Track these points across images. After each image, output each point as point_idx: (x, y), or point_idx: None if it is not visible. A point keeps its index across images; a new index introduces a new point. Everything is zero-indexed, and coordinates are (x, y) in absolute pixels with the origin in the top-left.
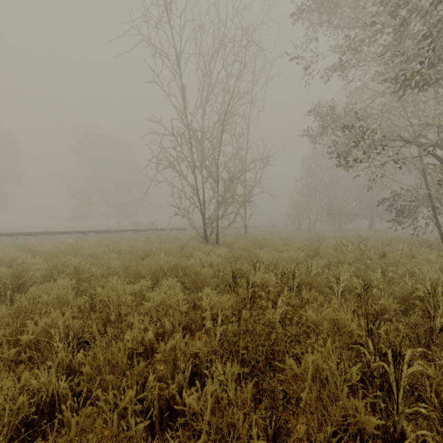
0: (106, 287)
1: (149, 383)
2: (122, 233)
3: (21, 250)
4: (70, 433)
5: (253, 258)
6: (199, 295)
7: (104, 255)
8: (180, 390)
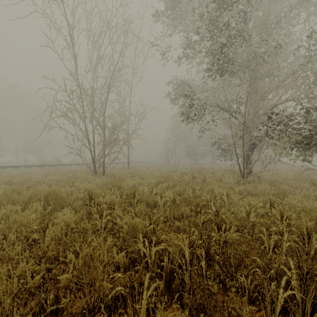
0: None
1: None
2: (26, 168)
3: None
4: None
5: (117, 184)
6: (58, 214)
7: None
8: None
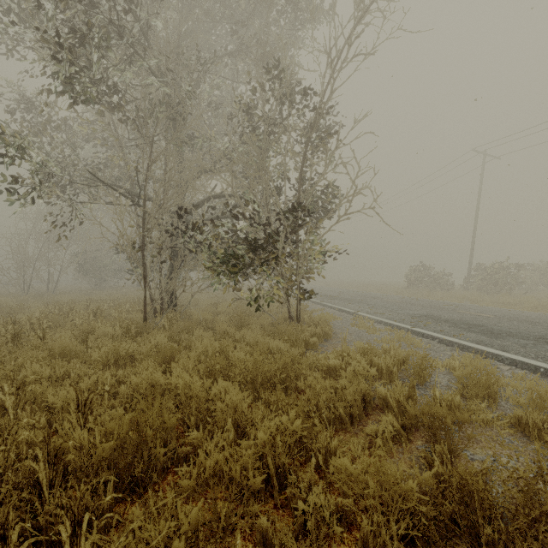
0: None
1: None
2: None
3: None
4: None
5: None
6: None
7: None
8: None
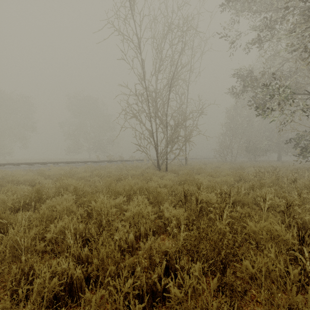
0: (99, 201)
1: (137, 272)
2: (100, 163)
3: (37, 174)
4: (91, 309)
5: (196, 182)
6: (160, 208)
7: (90, 178)
8: (158, 279)
